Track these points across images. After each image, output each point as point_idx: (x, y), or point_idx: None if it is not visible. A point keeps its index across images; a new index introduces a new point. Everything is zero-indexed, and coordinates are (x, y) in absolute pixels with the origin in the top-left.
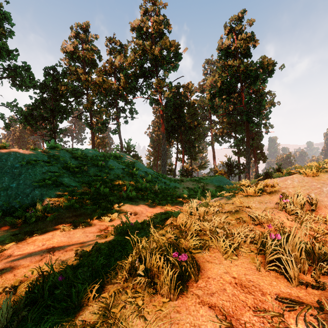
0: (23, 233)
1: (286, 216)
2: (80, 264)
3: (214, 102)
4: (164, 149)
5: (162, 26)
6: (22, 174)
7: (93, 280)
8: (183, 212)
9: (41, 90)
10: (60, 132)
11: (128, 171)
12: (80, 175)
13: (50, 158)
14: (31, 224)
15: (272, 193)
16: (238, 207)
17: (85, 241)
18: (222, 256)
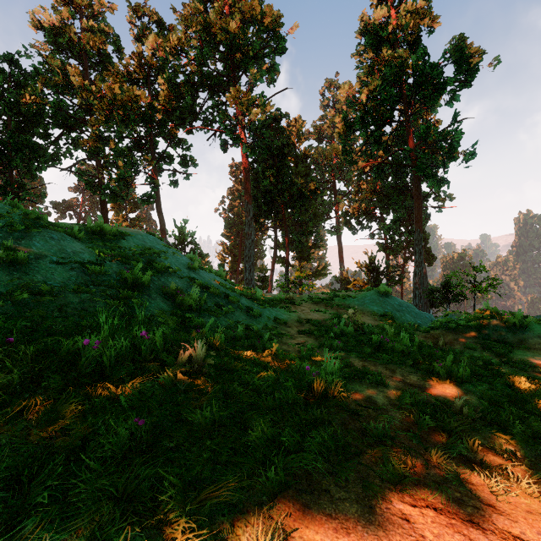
0: None
1: None
2: None
3: (352, 140)
4: (250, 236)
5: None
6: None
7: None
8: None
9: None
10: (23, 196)
11: (114, 275)
12: None
13: None
14: None
15: None
16: None
17: None
18: None
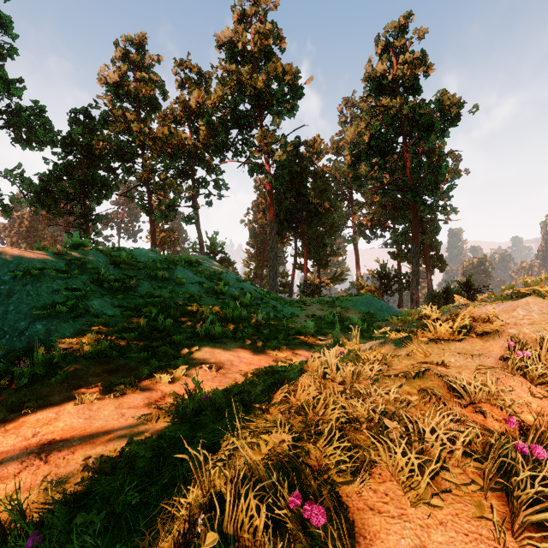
0: (4, 408)
1: (527, 386)
2: (92, 491)
3: (358, 170)
4: (274, 249)
5: (269, 40)
6: (15, 294)
7: (107, 542)
8: (308, 372)
9: (64, 149)
10: (96, 220)
11: (211, 288)
12: (123, 294)
13: (69, 265)
14: (22, 389)
15: (487, 335)
16: (420, 364)
17: (117, 427)
18: (404, 493)
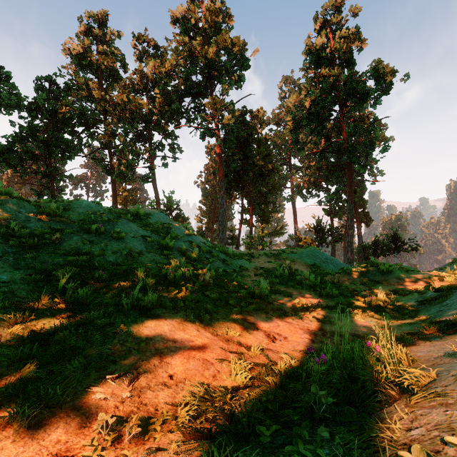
0: None
1: None
2: None
3: (299, 134)
4: (223, 205)
5: (219, 17)
6: None
7: None
8: None
9: (29, 113)
10: (60, 179)
11: (156, 242)
12: (40, 251)
13: None
14: None
15: None
16: None
17: None
18: None
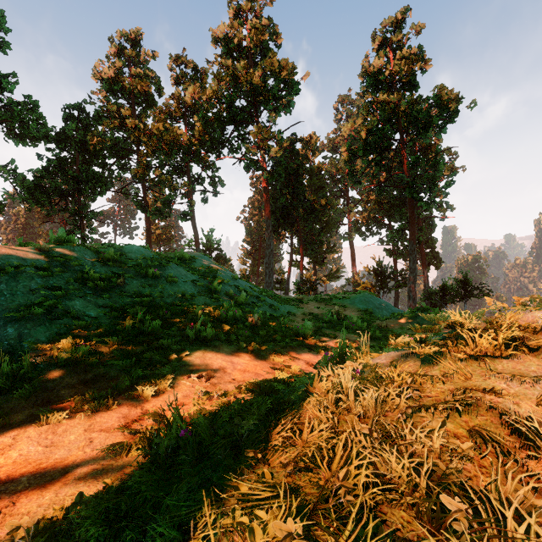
0: None
1: None
2: None
3: (355, 166)
4: (270, 246)
5: (265, 36)
6: None
7: None
8: (315, 395)
9: (57, 145)
10: (90, 217)
11: (204, 286)
12: (110, 293)
13: (51, 262)
14: None
15: (541, 351)
16: (461, 389)
17: (79, 461)
18: None
